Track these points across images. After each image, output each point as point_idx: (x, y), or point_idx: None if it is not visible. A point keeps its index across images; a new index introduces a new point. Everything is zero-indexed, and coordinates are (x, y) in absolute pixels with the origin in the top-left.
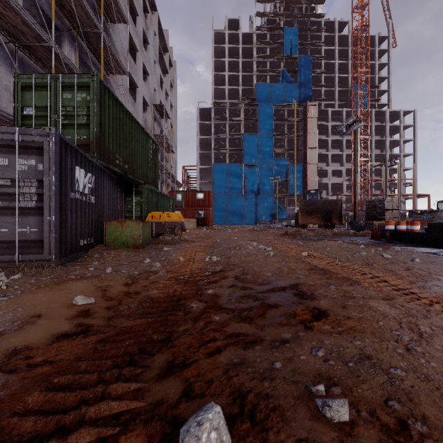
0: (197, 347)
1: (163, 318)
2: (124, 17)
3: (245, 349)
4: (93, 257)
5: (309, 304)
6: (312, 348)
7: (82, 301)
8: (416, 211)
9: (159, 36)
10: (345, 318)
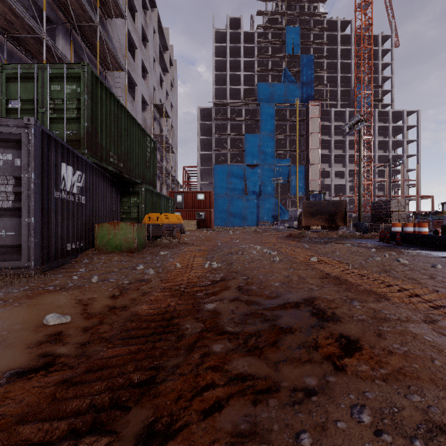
0: (189, 399)
1: (149, 345)
2: (121, 12)
3: (255, 403)
4: (82, 263)
5: (332, 330)
6: (352, 407)
7: (55, 320)
8: (420, 212)
9: (159, 34)
10: (386, 353)
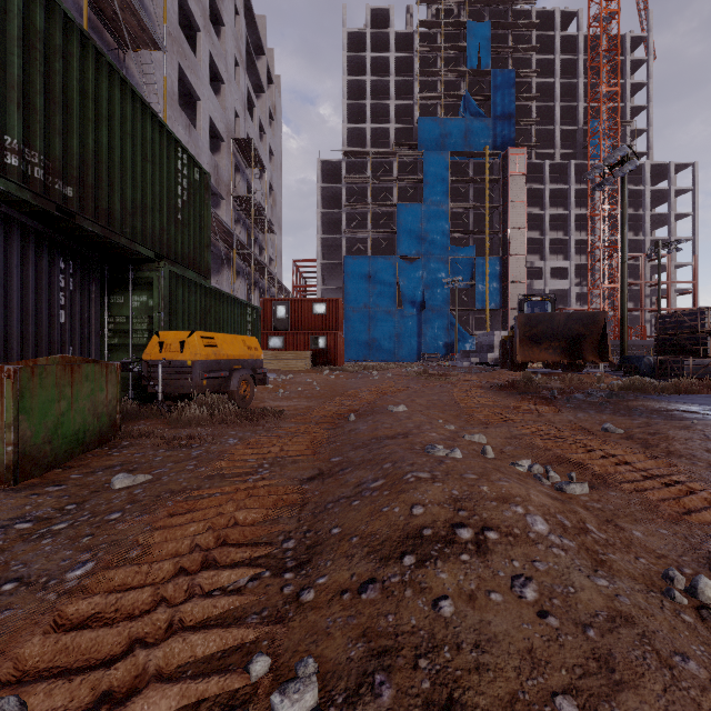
0: None
1: None
2: None
3: None
4: None
5: None
6: None
7: None
8: None
9: (248, 23)
10: None
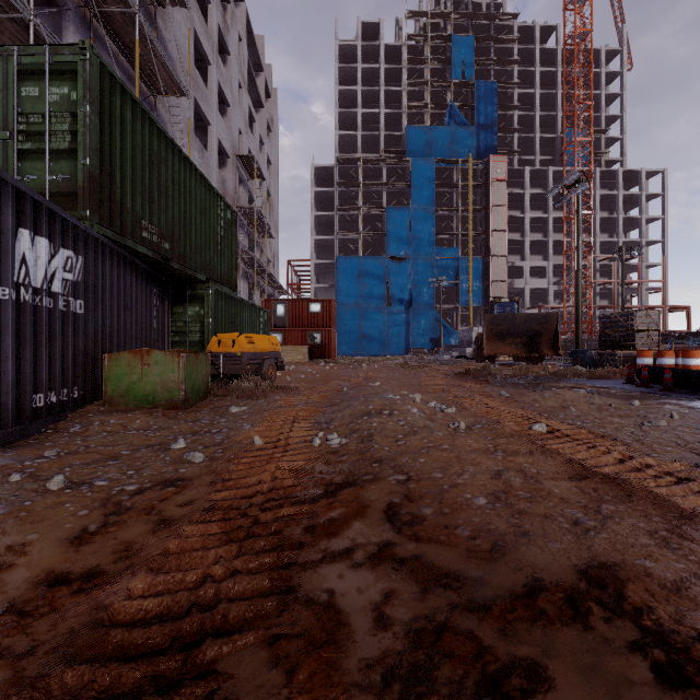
0: None
1: None
2: None
3: None
4: (65, 434)
5: None
6: None
7: None
8: (672, 333)
9: (248, 45)
10: None
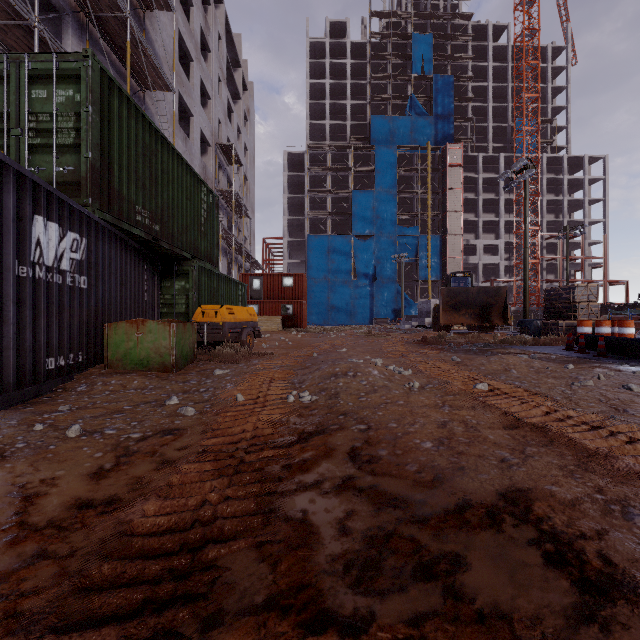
0: None
1: None
2: (167, 0)
3: None
4: (73, 392)
5: None
6: None
7: None
8: (612, 305)
9: (227, 42)
10: None
